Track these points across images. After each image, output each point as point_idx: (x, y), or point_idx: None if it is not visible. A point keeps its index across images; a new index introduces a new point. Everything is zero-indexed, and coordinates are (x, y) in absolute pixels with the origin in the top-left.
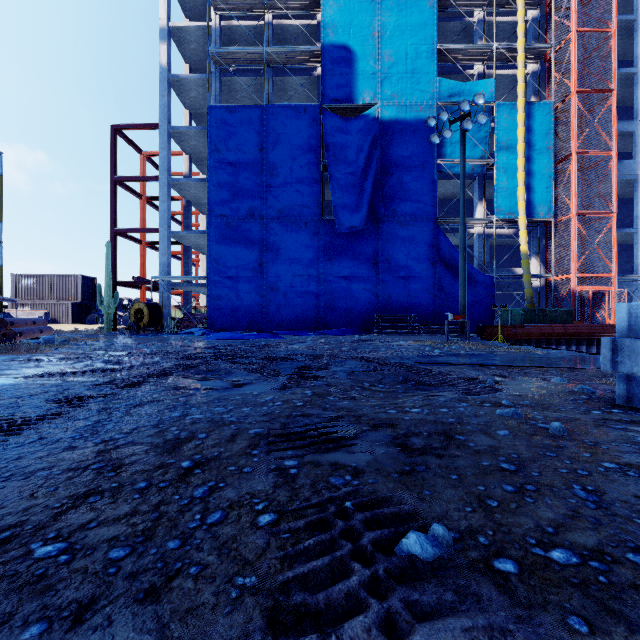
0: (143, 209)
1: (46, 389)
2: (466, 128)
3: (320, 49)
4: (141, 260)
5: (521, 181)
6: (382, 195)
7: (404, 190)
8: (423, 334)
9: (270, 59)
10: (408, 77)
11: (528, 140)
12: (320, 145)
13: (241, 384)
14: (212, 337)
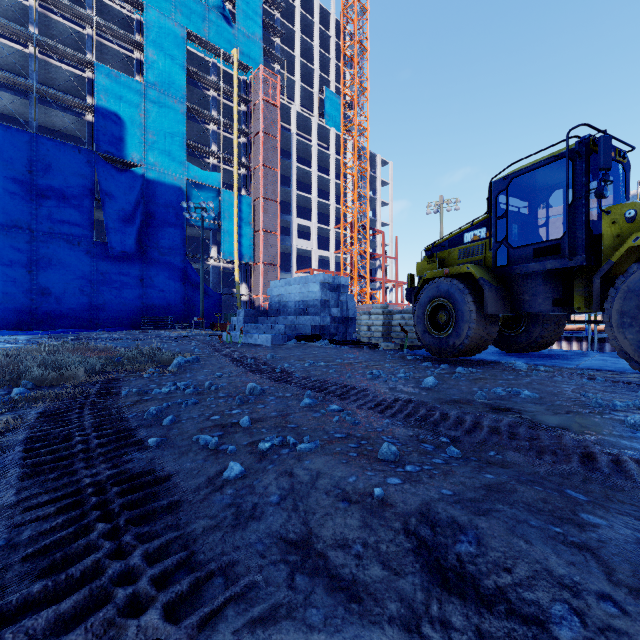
0: None
1: None
2: (204, 215)
3: (94, 107)
4: None
5: (236, 240)
6: (147, 231)
7: (164, 231)
8: (178, 329)
9: (38, 91)
10: (167, 154)
11: (240, 216)
12: (94, 183)
13: None
14: (4, 334)
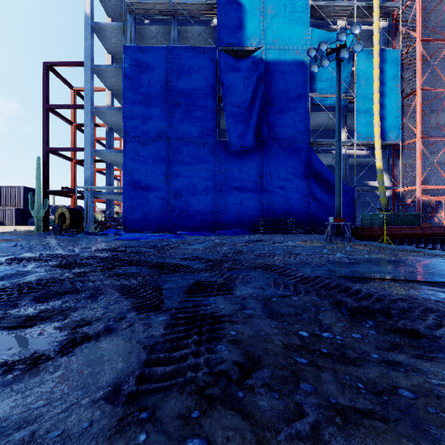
0: (73, 133)
1: None
2: (342, 57)
3: (216, 2)
4: (72, 174)
5: (377, 111)
6: (266, 121)
7: (284, 118)
8: (300, 234)
9: (175, 10)
10: (287, 26)
11: (381, 79)
12: (216, 80)
13: (79, 340)
14: (121, 237)
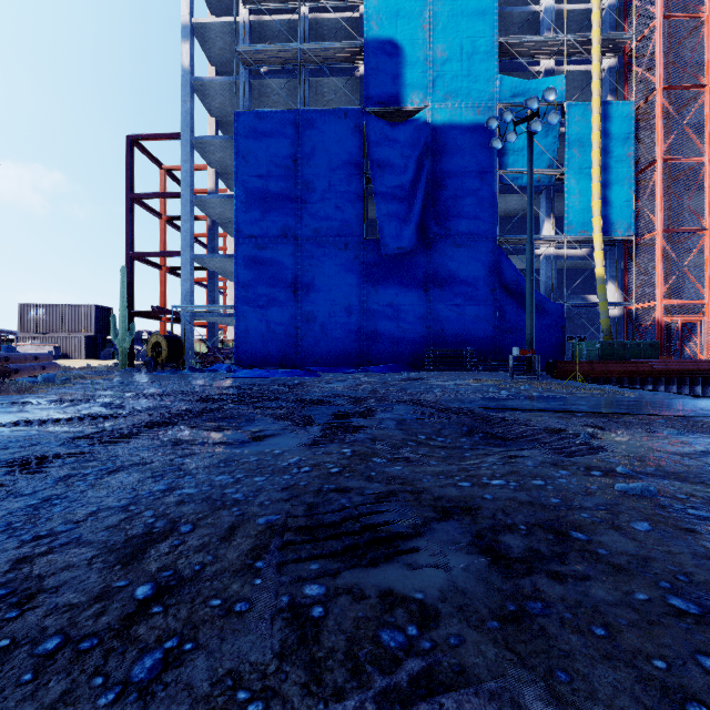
0: (164, 230)
1: (8, 444)
2: (534, 130)
3: (363, 45)
4: (161, 288)
5: (596, 193)
6: (434, 211)
7: (459, 205)
8: (482, 371)
9: (306, 58)
10: (464, 75)
11: (604, 146)
12: (363, 155)
13: (262, 436)
14: (238, 375)
